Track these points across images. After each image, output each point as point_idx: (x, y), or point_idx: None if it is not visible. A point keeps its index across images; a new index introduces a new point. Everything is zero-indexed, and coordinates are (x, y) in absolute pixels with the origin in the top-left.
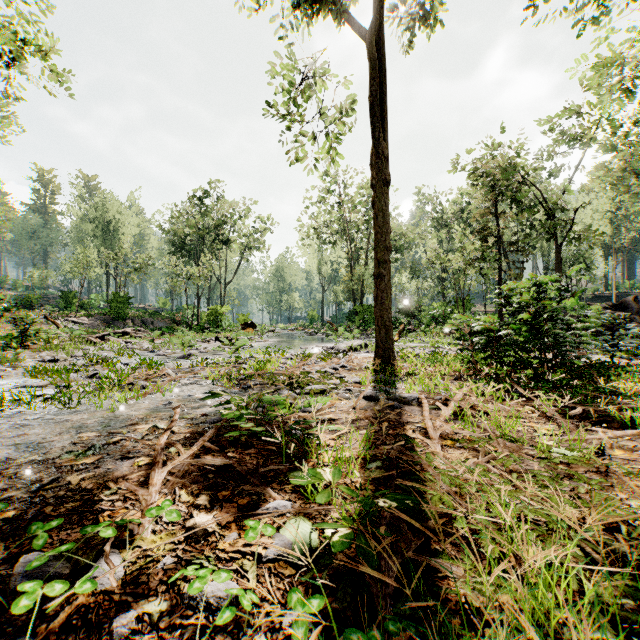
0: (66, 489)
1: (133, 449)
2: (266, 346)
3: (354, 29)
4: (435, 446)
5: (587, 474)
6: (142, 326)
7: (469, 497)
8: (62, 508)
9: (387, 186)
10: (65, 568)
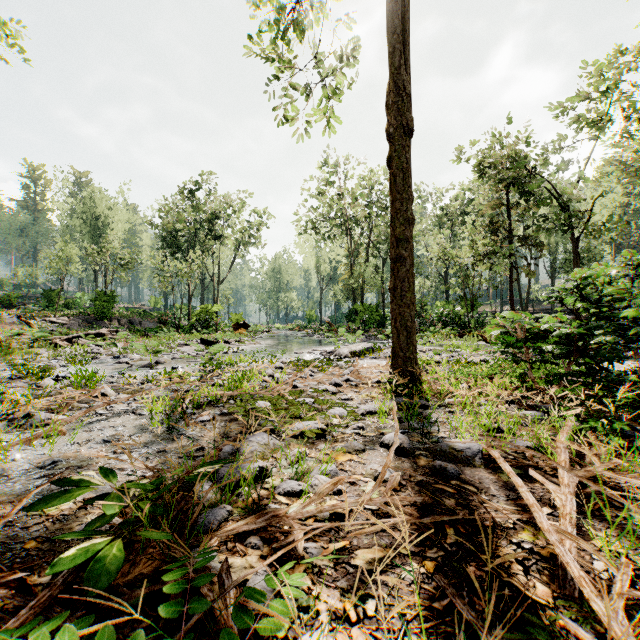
0: None
1: None
2: (255, 350)
3: None
4: None
5: None
6: (129, 326)
7: None
8: None
9: (408, 137)
10: None
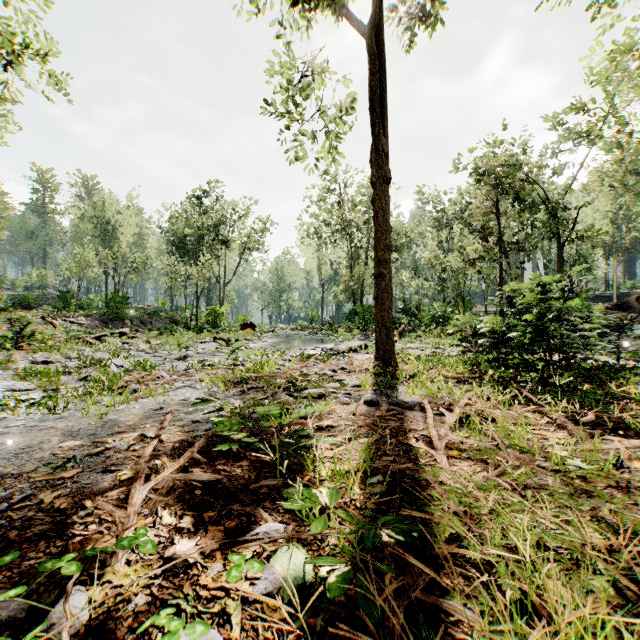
0: (37, 509)
1: (116, 461)
2: (265, 347)
3: (354, 22)
4: (441, 458)
5: (607, 490)
6: (141, 326)
7: (480, 518)
8: (29, 532)
9: (388, 183)
10: (21, 610)
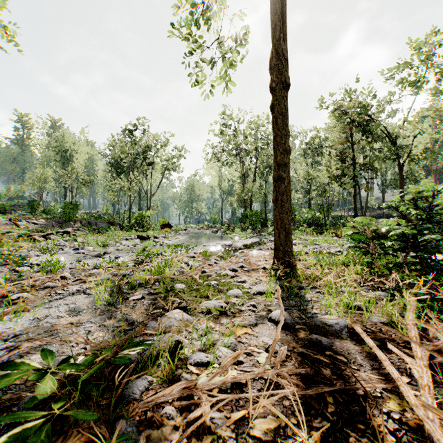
0: None
1: None
2: (176, 243)
3: None
4: None
5: None
6: (88, 226)
7: None
8: None
9: (286, 90)
10: None
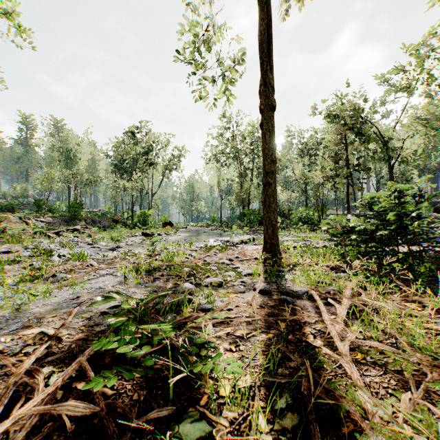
0: None
1: None
2: (178, 239)
3: None
4: (350, 367)
5: None
6: (92, 224)
7: None
8: None
9: (273, 110)
10: None
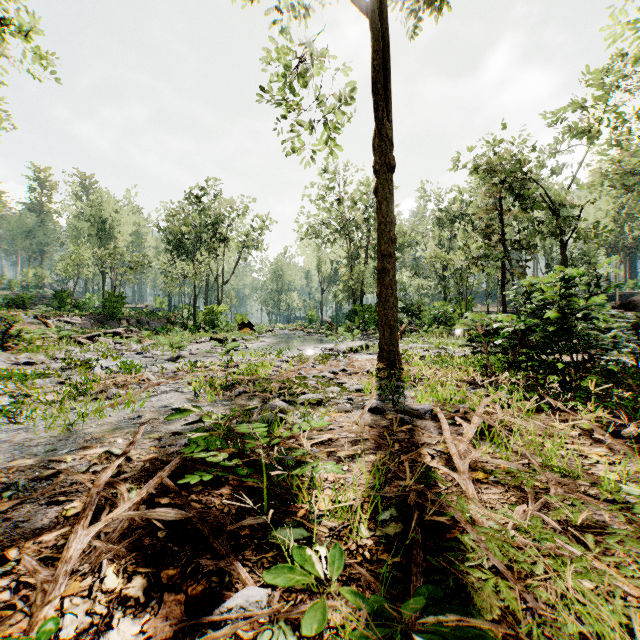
0: None
1: (68, 488)
2: (262, 347)
3: None
4: (466, 484)
5: None
6: (137, 326)
7: (530, 576)
8: None
9: (392, 171)
10: None
